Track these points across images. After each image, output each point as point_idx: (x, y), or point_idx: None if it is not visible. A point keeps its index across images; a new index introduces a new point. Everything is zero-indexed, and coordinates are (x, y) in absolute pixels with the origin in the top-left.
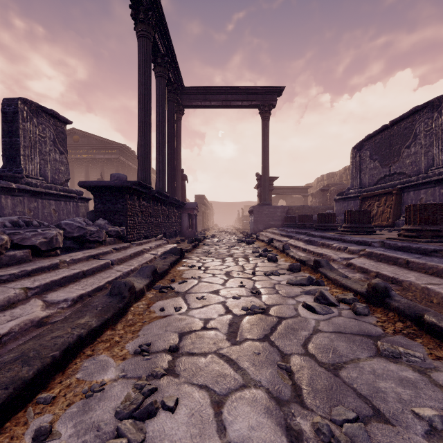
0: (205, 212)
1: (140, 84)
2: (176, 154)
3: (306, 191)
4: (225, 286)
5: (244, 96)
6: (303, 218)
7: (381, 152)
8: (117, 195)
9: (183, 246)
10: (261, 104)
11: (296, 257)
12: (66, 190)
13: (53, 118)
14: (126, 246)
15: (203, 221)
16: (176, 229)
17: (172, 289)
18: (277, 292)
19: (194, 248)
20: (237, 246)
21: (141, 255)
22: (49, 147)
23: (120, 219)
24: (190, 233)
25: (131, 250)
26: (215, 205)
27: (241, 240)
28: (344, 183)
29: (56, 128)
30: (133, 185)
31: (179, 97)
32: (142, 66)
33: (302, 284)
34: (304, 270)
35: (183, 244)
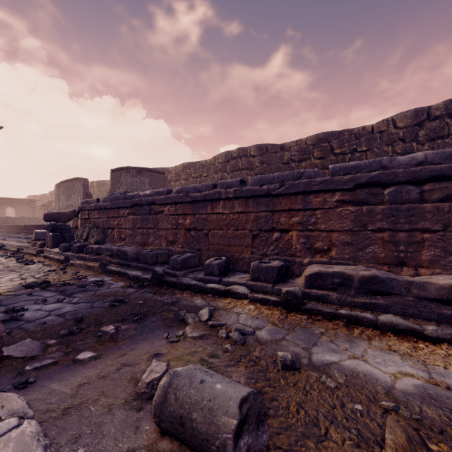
0: None
1: None
2: None
3: (35, 203)
4: None
5: None
6: (12, 227)
7: (67, 192)
8: None
9: None
10: None
11: None
12: None
13: None
14: None
15: None
16: None
17: None
18: None
19: None
20: None
21: None
22: None
23: None
24: None
25: None
26: None
27: None
28: None
29: None
30: None
31: None
32: None
33: None
34: None
35: None
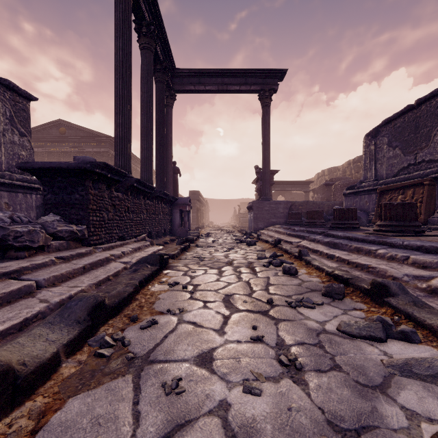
0: (200, 209)
1: (117, 49)
2: (167, 143)
3: (308, 186)
4: (224, 338)
5: (242, 80)
6: (313, 214)
7: (403, 138)
8: (73, 181)
9: (169, 249)
10: (262, 88)
11: (326, 269)
12: (26, 180)
13: (10, 90)
14: (83, 253)
15: (198, 219)
16: (165, 227)
17: (123, 346)
18: (334, 363)
19: (183, 252)
20: (236, 247)
21: (105, 264)
22: (3, 126)
23: (78, 214)
24: (182, 232)
25: (89, 258)
26: (211, 203)
27: (241, 240)
28: (349, 177)
29: (14, 104)
30: (95, 167)
31: (170, 80)
32: (120, 26)
33: (374, 337)
34: (350, 294)
35: (172, 245)
